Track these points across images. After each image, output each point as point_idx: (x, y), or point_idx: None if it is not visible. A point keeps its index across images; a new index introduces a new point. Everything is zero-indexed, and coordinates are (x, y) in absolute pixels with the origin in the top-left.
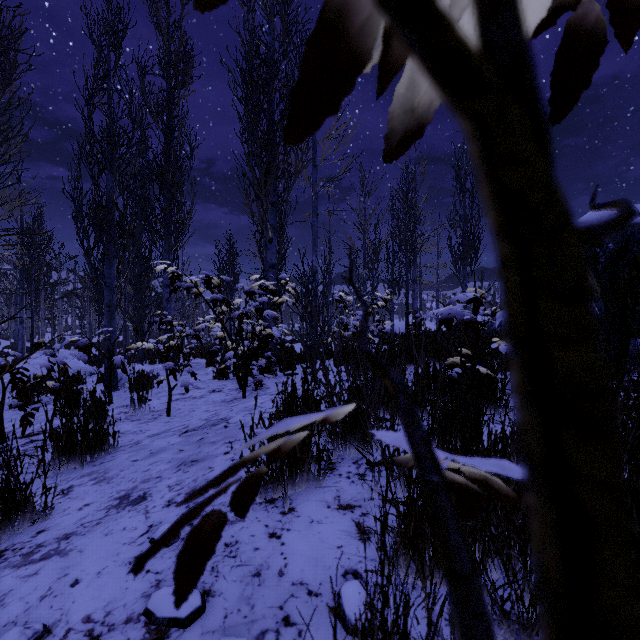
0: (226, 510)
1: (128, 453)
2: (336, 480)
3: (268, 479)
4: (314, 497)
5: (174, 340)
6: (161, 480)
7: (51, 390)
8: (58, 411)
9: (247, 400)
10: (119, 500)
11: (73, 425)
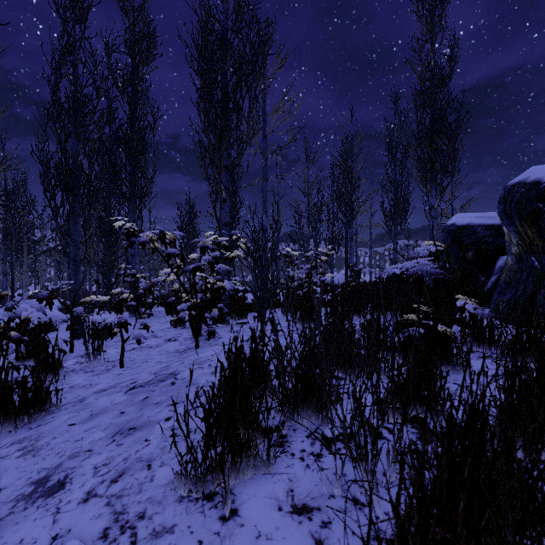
0: (153, 511)
1: (68, 413)
2: (288, 463)
3: (206, 469)
4: (262, 491)
5: (138, 291)
6: (90, 456)
7: (12, 340)
8: (19, 360)
9: (199, 351)
10: (34, 486)
11: (7, 386)
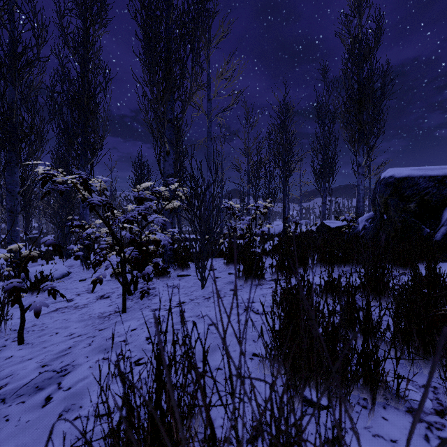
0: None
1: None
2: None
3: None
4: None
5: (89, 241)
6: None
7: None
8: None
9: (123, 318)
10: None
11: None
